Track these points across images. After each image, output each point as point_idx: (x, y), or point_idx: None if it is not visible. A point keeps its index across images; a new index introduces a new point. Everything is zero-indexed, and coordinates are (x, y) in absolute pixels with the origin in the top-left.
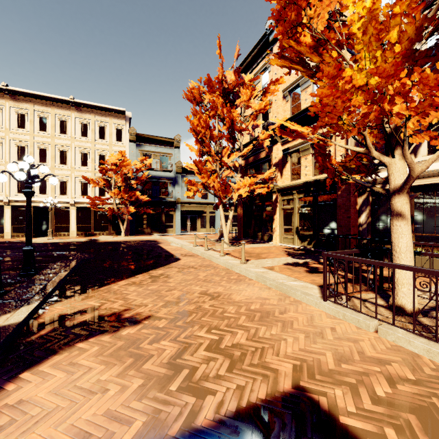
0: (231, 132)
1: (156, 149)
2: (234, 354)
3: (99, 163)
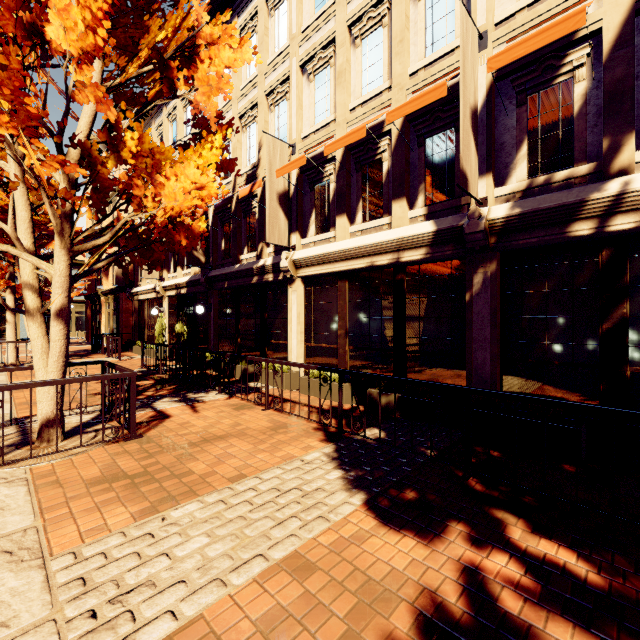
0: None
1: None
2: None
3: None
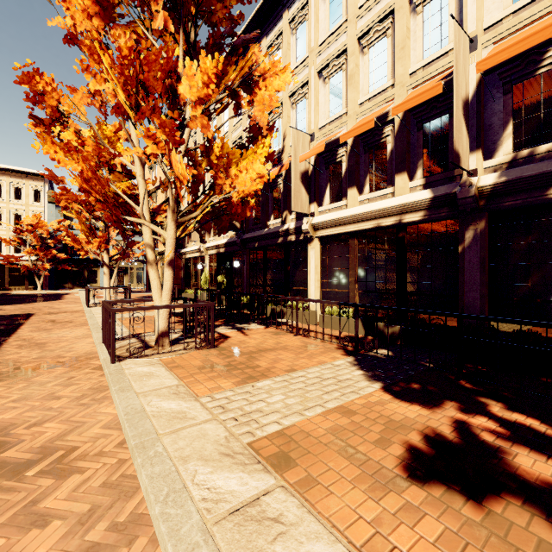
0: None
1: None
2: (27, 312)
3: (14, 222)
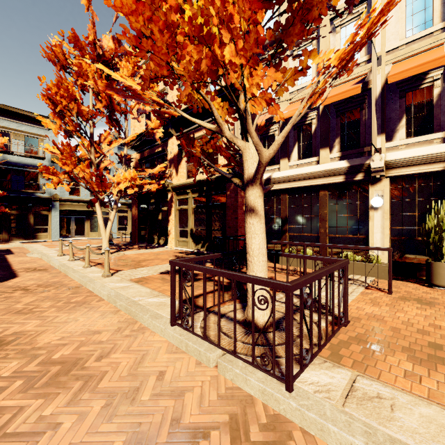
0: (111, 113)
1: (18, 126)
2: None
3: None
